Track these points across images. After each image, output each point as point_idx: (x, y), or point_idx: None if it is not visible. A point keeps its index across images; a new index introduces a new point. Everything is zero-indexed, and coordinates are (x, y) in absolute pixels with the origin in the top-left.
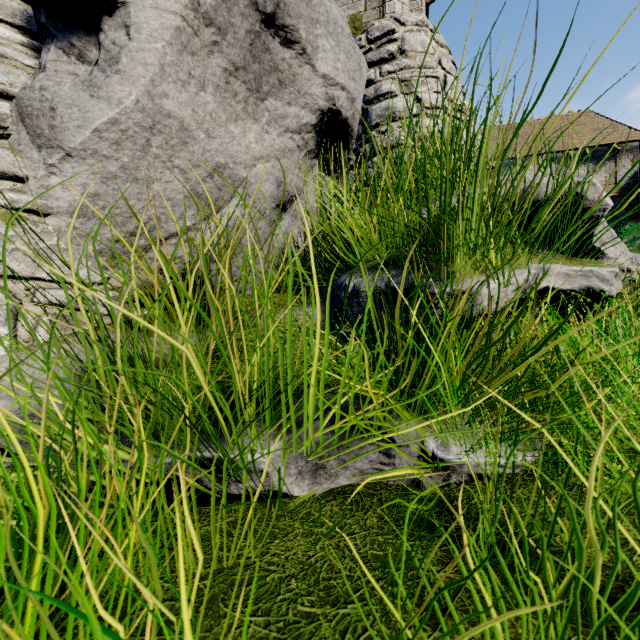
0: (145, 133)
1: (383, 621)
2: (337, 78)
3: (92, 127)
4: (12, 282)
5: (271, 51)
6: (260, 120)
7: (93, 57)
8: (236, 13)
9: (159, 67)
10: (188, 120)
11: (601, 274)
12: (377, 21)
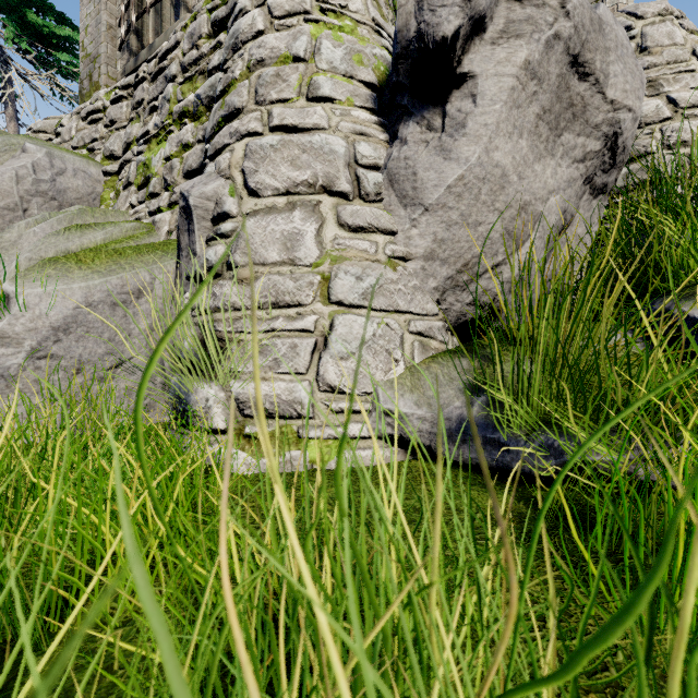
0: (479, 184)
1: None
2: (624, 101)
3: (446, 185)
4: (397, 315)
5: (570, 88)
6: (555, 155)
7: (437, 125)
8: (551, 62)
9: (496, 125)
10: (508, 167)
11: None
12: None
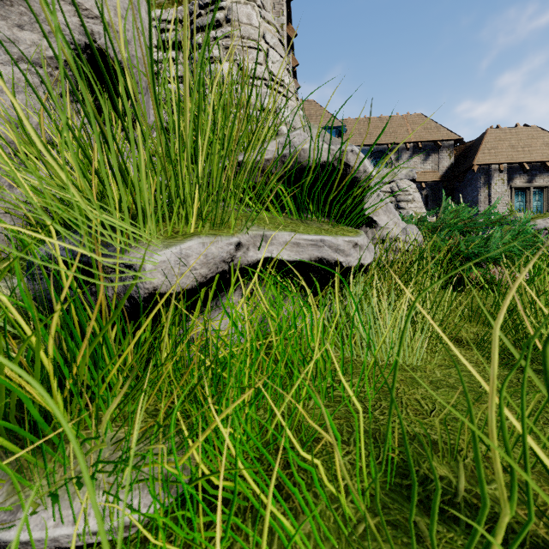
0: None
1: None
2: (96, 10)
3: None
4: None
5: None
6: None
7: None
8: None
9: None
10: None
11: (335, 244)
12: None
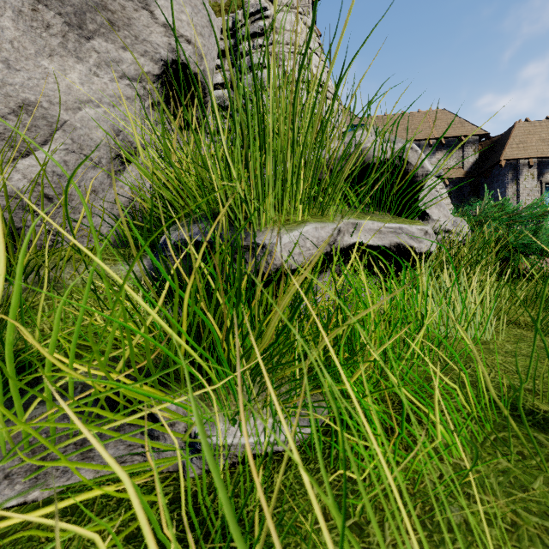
0: None
1: None
2: (181, 30)
3: None
4: None
5: None
6: (86, 60)
7: None
8: None
9: None
10: None
11: (410, 231)
12: None
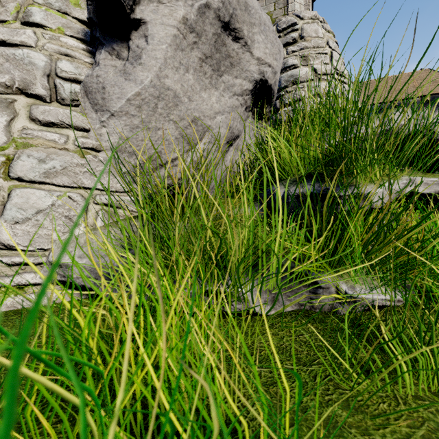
0: (155, 100)
1: (335, 373)
2: (266, 59)
3: (126, 98)
4: (84, 191)
5: (226, 45)
6: (219, 89)
7: (125, 55)
8: (207, 23)
9: (164, 60)
10: (178, 91)
11: None
12: (283, 17)
